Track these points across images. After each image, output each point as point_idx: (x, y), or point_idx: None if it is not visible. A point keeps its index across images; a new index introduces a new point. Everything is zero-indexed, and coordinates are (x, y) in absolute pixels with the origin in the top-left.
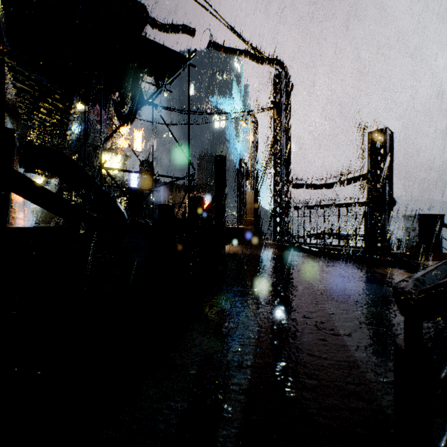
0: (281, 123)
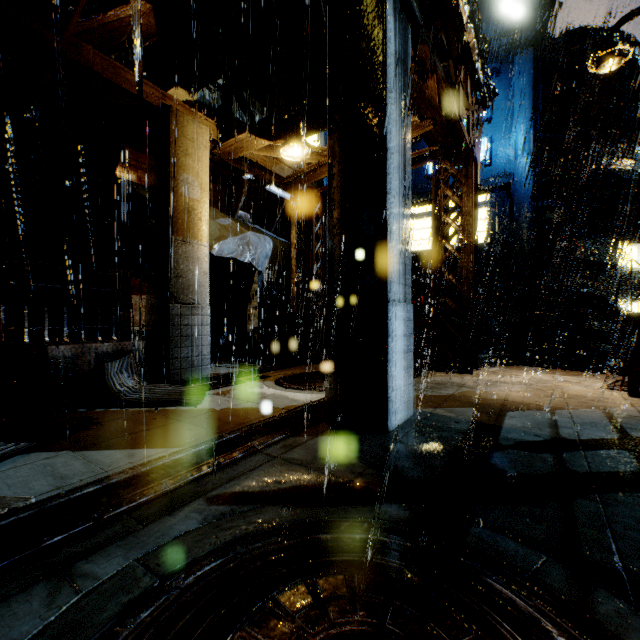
0: None
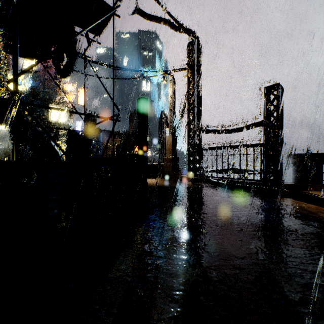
0: (193, 80)
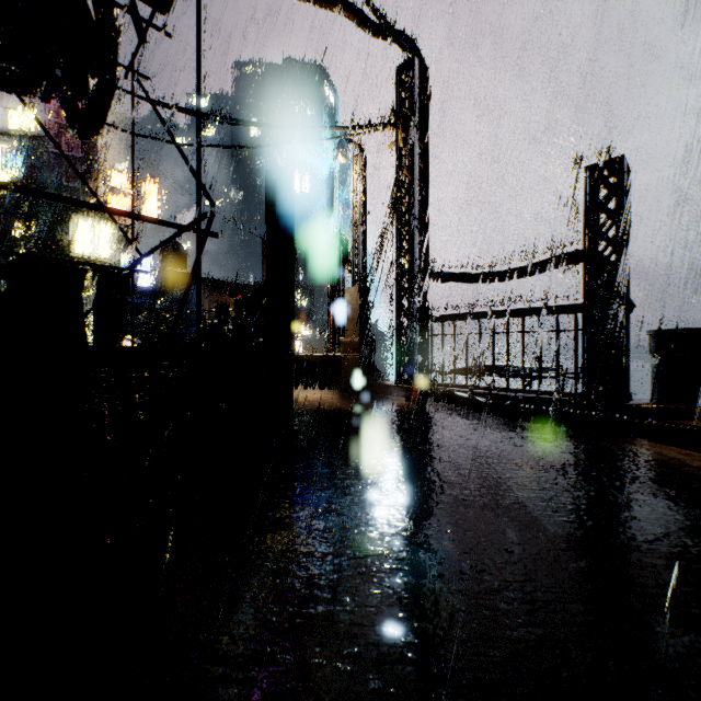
0: (411, 155)
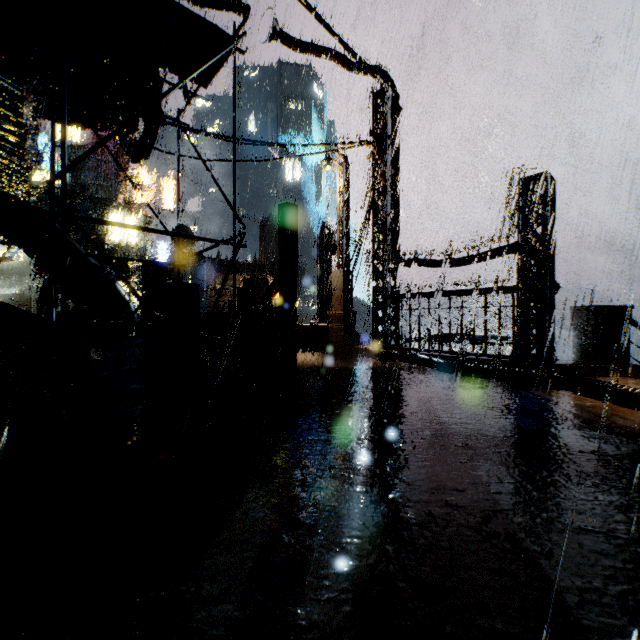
0: (384, 165)
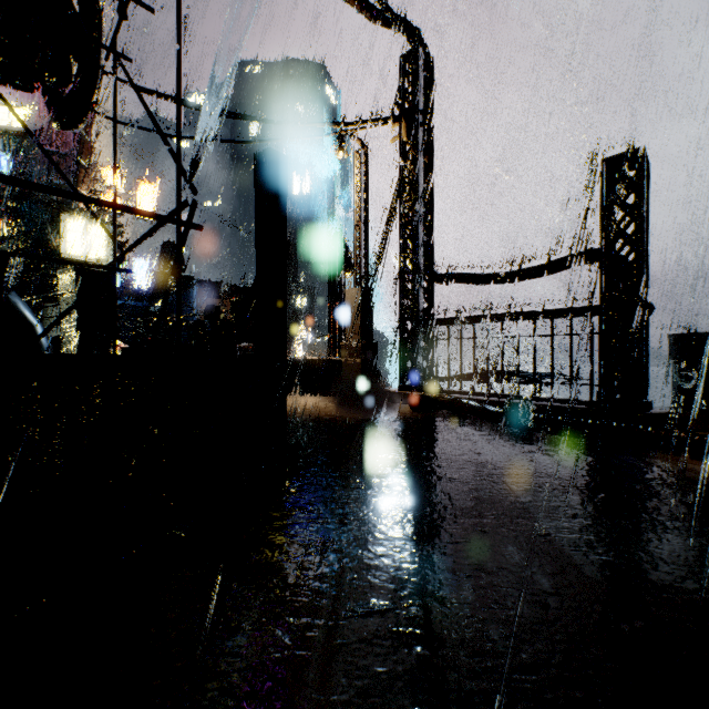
0: (415, 150)
